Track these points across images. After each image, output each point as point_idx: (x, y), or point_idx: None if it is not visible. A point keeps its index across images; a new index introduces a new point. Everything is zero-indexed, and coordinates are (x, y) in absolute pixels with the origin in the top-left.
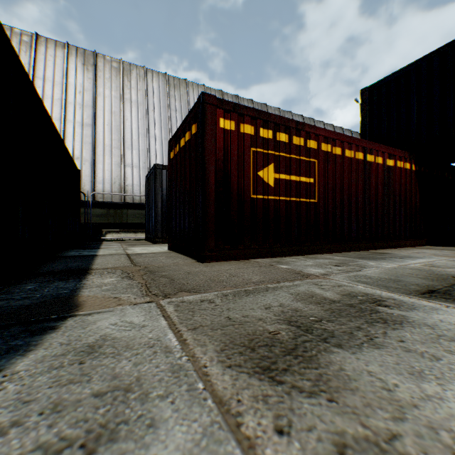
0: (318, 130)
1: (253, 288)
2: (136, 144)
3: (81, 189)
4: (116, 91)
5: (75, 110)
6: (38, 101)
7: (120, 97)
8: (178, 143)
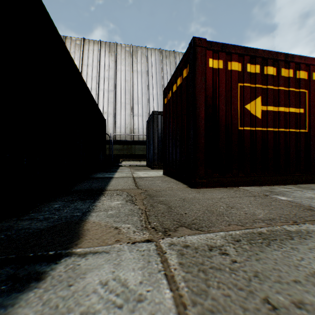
0: (308, 60)
1: (267, 230)
2: (141, 100)
3: (107, 132)
4: (128, 66)
5: (104, 82)
6: (74, 68)
7: (130, 70)
8: (171, 90)
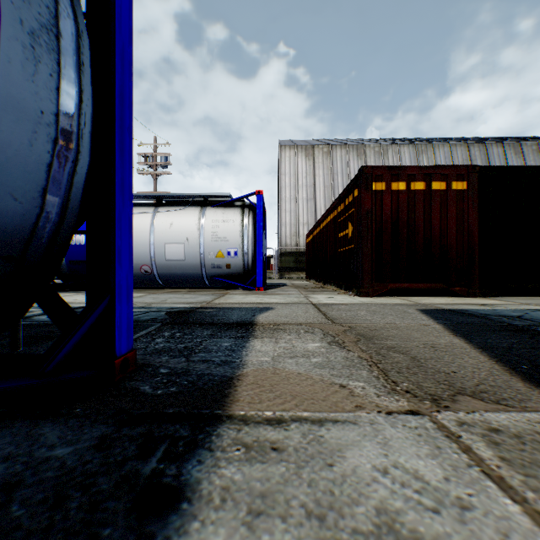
0: None
1: None
2: None
3: None
4: None
5: None
6: None
7: None
8: None
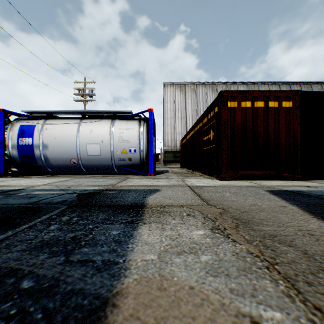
0: None
1: None
2: None
3: None
4: None
5: None
6: None
7: None
8: None
